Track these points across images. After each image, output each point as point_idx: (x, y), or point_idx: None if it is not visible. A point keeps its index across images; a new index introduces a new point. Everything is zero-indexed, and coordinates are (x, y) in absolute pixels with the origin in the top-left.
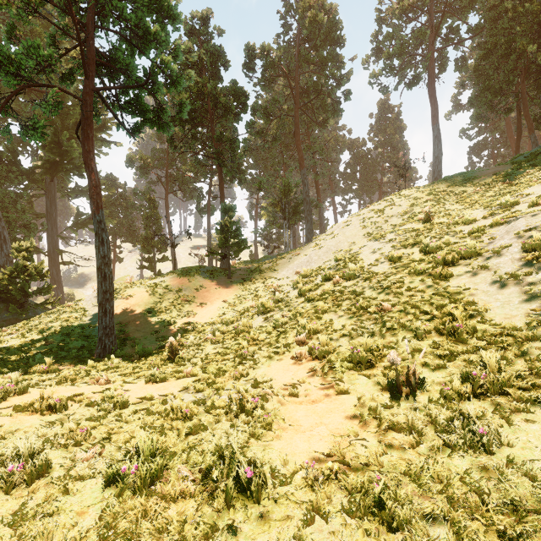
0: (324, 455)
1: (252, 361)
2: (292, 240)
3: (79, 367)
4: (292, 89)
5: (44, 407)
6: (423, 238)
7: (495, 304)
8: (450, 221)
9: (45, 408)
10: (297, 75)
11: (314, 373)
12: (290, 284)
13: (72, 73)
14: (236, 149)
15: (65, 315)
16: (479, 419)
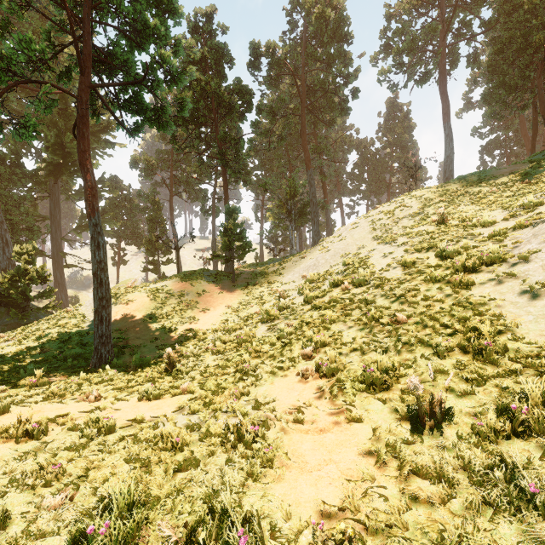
0: (334, 507)
1: (253, 377)
2: (299, 242)
3: (70, 379)
4: (298, 87)
5: (19, 434)
6: (439, 242)
7: (527, 318)
8: (468, 223)
9: (21, 434)
10: (303, 73)
11: (321, 393)
12: (296, 289)
13: (69, 70)
14: (240, 149)
15: (64, 321)
16: (525, 468)
